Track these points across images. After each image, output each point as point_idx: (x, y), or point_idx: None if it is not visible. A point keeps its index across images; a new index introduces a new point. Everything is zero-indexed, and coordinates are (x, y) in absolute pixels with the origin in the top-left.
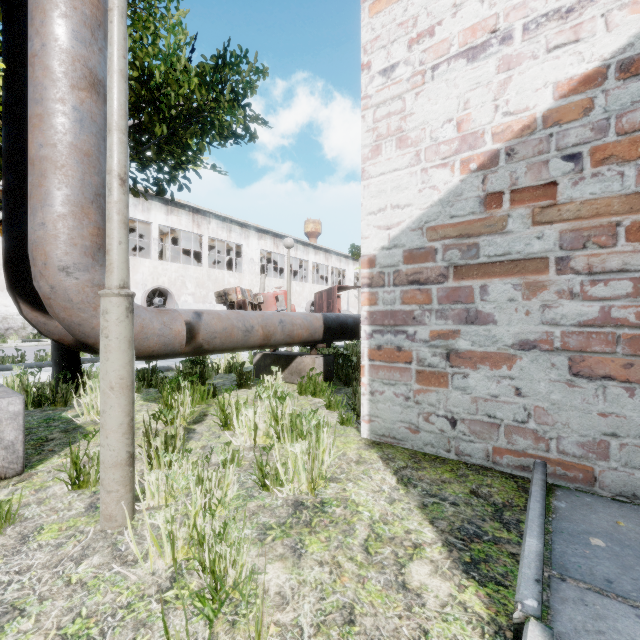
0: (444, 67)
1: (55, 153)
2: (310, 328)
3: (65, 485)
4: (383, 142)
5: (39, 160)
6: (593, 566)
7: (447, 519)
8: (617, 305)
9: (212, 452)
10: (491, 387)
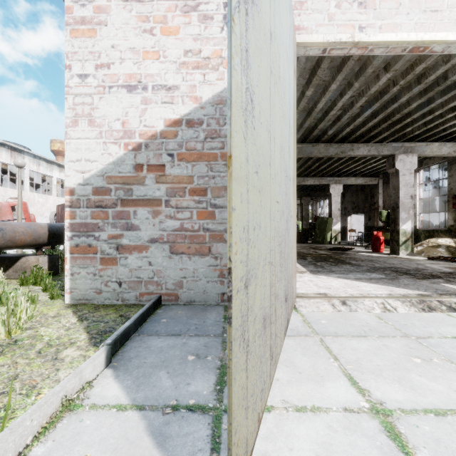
0: (116, 89)
1: None
2: (34, 234)
3: None
4: (80, 119)
5: None
6: (155, 328)
7: (98, 329)
8: (186, 222)
9: None
10: (138, 263)
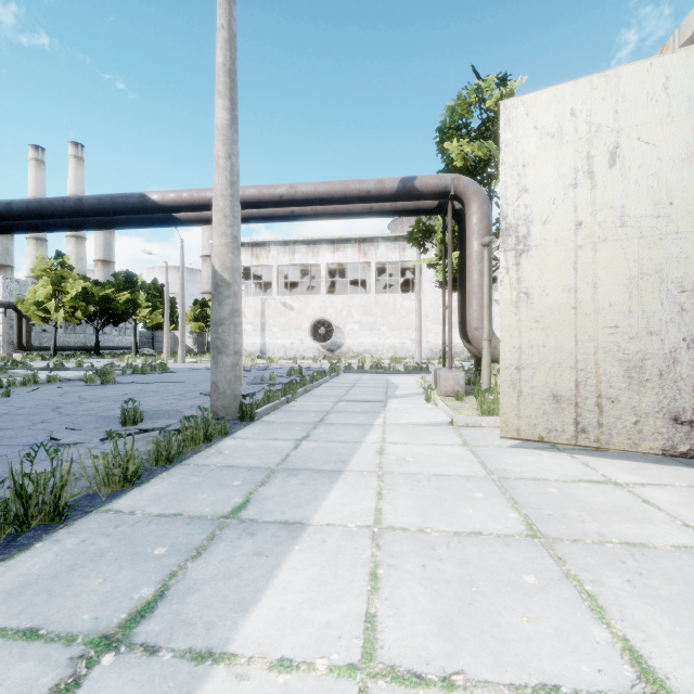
0: None
1: (473, 289)
2: None
3: (475, 400)
4: None
5: (469, 292)
6: None
7: None
8: None
9: None
10: None
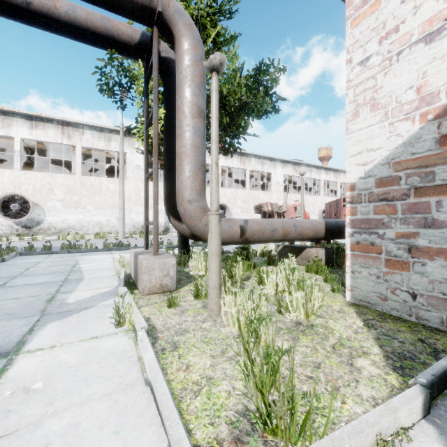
0: (406, 51)
1: (186, 149)
2: (315, 229)
3: (192, 297)
4: (360, 109)
5: (180, 153)
6: None
7: (392, 347)
8: None
9: (253, 294)
10: (445, 273)
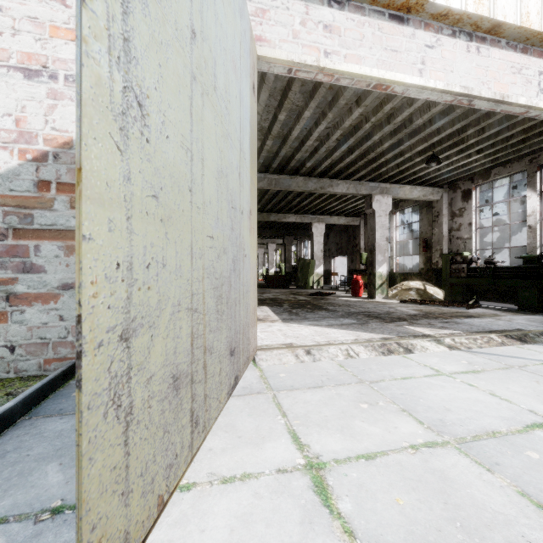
0: (4, 71)
1: None
2: None
3: None
4: None
5: None
6: (59, 406)
7: None
8: None
9: None
10: (43, 317)
